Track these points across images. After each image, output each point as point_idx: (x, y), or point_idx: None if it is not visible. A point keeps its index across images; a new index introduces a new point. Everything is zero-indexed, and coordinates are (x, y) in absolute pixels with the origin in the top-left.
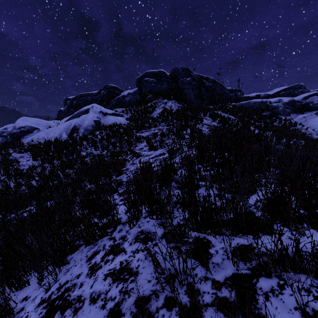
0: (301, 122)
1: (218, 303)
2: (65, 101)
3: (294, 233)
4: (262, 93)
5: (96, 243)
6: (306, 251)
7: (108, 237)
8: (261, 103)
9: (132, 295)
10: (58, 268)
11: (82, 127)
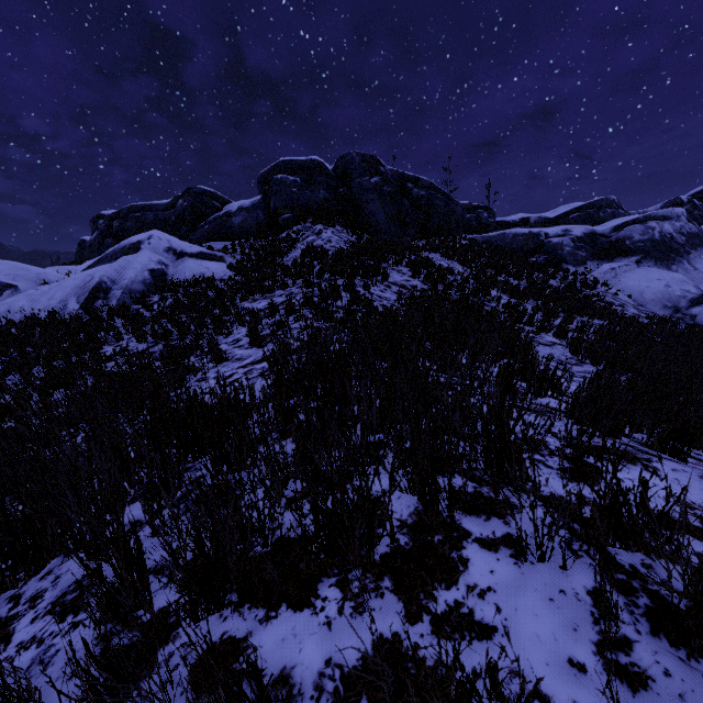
0: (607, 279)
1: None
2: (95, 221)
3: (347, 608)
4: (532, 215)
5: None
6: (338, 664)
7: (11, 592)
8: (528, 237)
9: None
10: None
11: (119, 286)
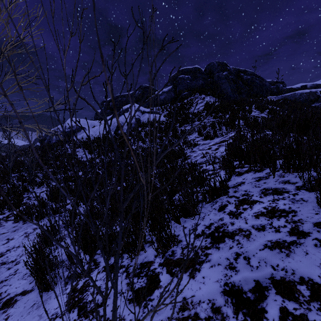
0: None
1: None
2: (102, 103)
3: None
4: (308, 83)
5: (215, 201)
6: None
7: (225, 196)
8: (310, 94)
9: (306, 222)
10: (194, 215)
11: (125, 125)
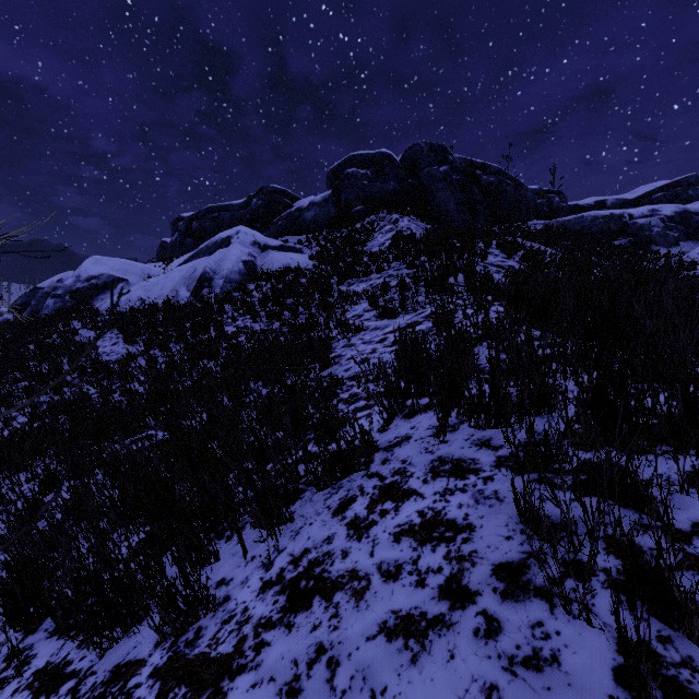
0: None
1: (697, 564)
2: (175, 223)
3: None
4: (609, 197)
5: (337, 485)
6: None
7: (361, 473)
8: (610, 219)
9: (481, 563)
10: (277, 527)
11: (220, 276)
